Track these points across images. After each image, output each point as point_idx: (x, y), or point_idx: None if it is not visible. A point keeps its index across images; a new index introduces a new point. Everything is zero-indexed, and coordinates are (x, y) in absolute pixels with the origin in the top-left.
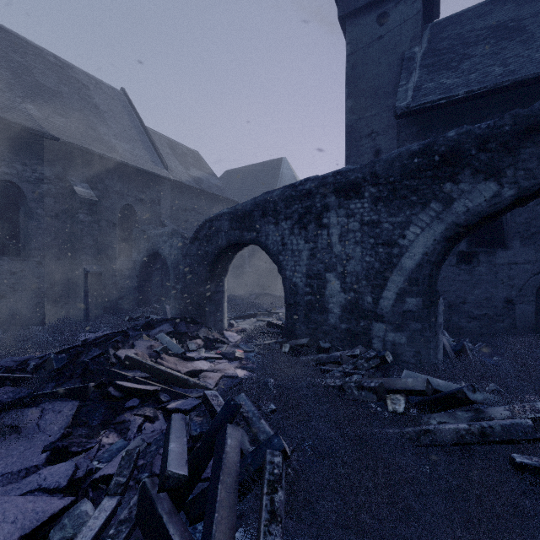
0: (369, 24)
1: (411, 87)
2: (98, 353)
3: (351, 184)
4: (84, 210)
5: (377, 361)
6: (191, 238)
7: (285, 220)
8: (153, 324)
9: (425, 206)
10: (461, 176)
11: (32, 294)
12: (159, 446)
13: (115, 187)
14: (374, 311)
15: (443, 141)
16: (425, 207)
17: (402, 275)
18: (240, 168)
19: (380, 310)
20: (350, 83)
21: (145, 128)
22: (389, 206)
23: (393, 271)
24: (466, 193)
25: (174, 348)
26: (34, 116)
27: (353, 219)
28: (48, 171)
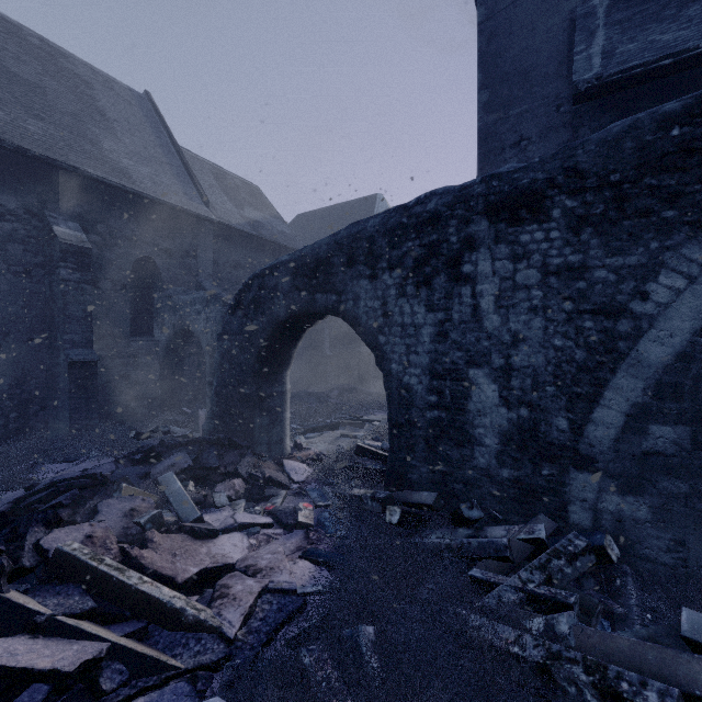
0: None
1: (597, 51)
2: None
3: (523, 194)
4: (69, 263)
5: (590, 560)
6: (231, 305)
7: (389, 270)
8: (162, 452)
9: (699, 228)
10: None
11: None
12: None
13: (124, 230)
14: (572, 448)
15: None
16: (699, 232)
17: (639, 377)
18: (318, 210)
19: (586, 446)
20: (485, 64)
21: (177, 147)
22: (608, 233)
23: (618, 367)
24: None
25: (182, 508)
26: None
27: (527, 264)
28: (13, 202)
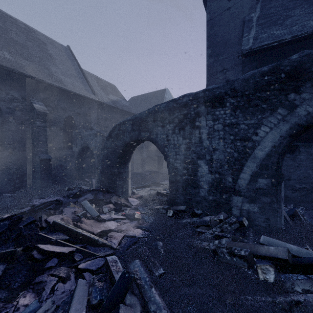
0: (222, 0)
1: (251, 37)
2: (31, 220)
3: (216, 97)
4: (40, 119)
5: (237, 225)
6: (107, 136)
7: (169, 124)
8: (81, 193)
9: (273, 111)
10: (303, 88)
11: (6, 173)
12: (65, 311)
13: (61, 105)
14: (233, 188)
15: (288, 62)
16: (273, 112)
17: (255, 162)
18: (140, 95)
19: (238, 187)
20: (209, 38)
21: (81, 69)
22: (245, 112)
23: (248, 159)
24: (307, 101)
25: (92, 212)
26: (7, 59)
27: (218, 122)
28: (17, 94)
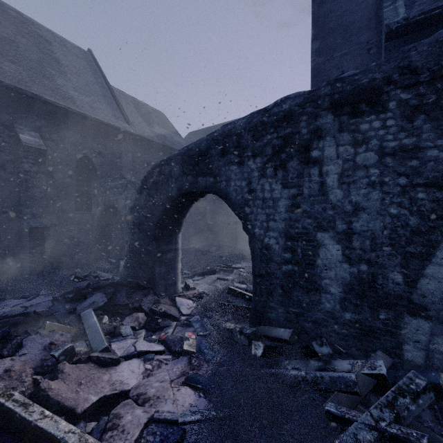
0: None
1: (401, 4)
2: None
3: (363, 90)
4: (30, 159)
5: (430, 397)
6: (139, 187)
7: (253, 157)
8: (86, 293)
9: None
10: None
11: None
12: None
13: (71, 138)
14: (407, 298)
15: None
16: None
17: None
18: (203, 129)
19: (419, 296)
20: (316, 23)
21: (108, 85)
22: (440, 118)
23: None
24: None
25: (94, 340)
26: None
27: (366, 148)
28: None
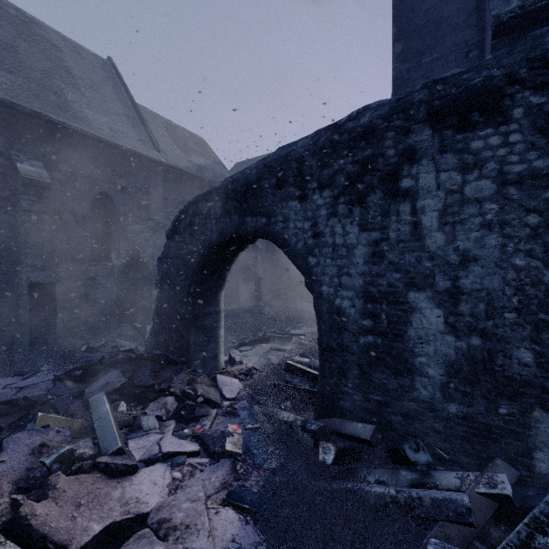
0: None
1: None
2: None
3: (475, 94)
4: (30, 195)
5: None
6: (169, 231)
7: (320, 190)
8: (99, 370)
9: None
10: None
11: None
12: None
13: (84, 169)
14: (539, 385)
15: None
16: None
17: None
18: (253, 159)
19: None
20: (399, 19)
21: (133, 102)
22: None
23: None
24: None
25: (104, 437)
26: None
27: (479, 174)
28: None
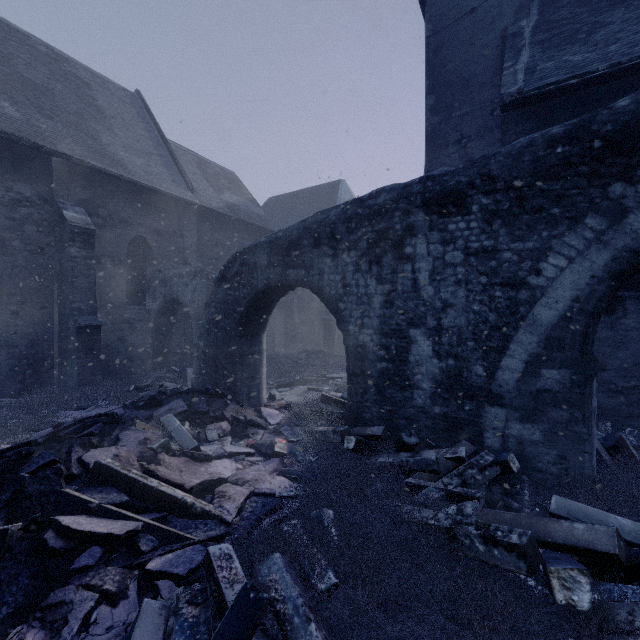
0: None
1: (521, 68)
2: (47, 460)
3: (450, 193)
4: (77, 242)
5: (496, 470)
6: (217, 278)
7: (348, 251)
8: (161, 399)
9: (576, 222)
10: None
11: (5, 355)
12: None
13: (122, 213)
14: (487, 389)
15: (609, 115)
16: (576, 225)
17: (534, 333)
18: (288, 194)
19: (496, 386)
20: (432, 73)
21: (165, 140)
22: (512, 224)
23: (519, 326)
24: None
25: (183, 440)
26: (9, 117)
27: (453, 247)
28: (28, 190)
